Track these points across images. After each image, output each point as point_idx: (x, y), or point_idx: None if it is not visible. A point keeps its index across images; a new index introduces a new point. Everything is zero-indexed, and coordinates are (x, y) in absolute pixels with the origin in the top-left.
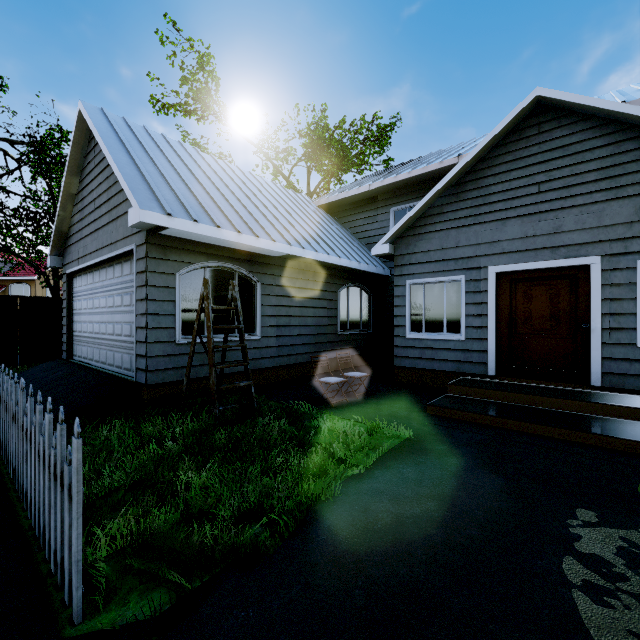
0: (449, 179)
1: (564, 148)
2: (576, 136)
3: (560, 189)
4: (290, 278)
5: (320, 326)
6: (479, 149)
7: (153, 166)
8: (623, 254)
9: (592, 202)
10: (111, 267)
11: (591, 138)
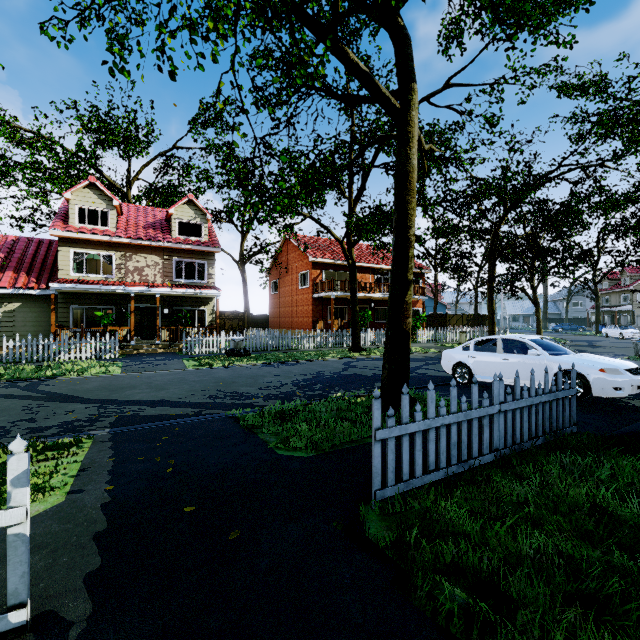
0: None
1: None
2: None
3: None
4: None
5: None
6: None
7: None
8: None
9: None
10: None
11: None
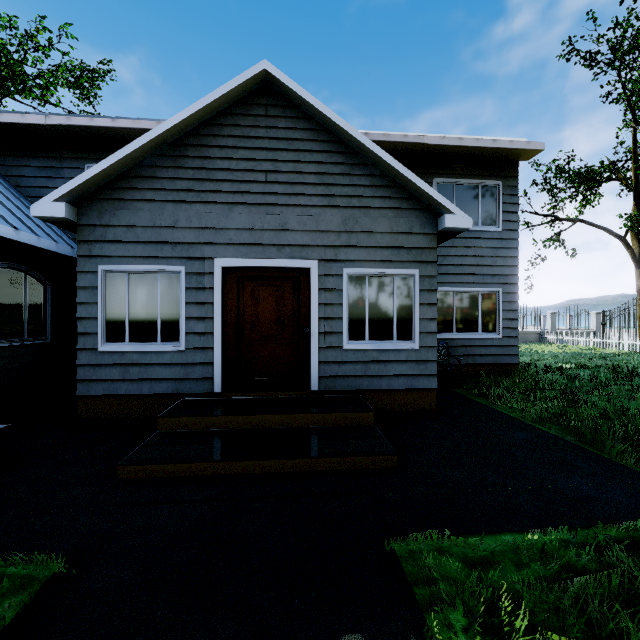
0: (164, 131)
1: (289, 141)
2: (299, 133)
3: (285, 184)
4: None
5: None
6: (203, 105)
7: None
8: (334, 261)
9: (312, 205)
10: None
11: (311, 140)
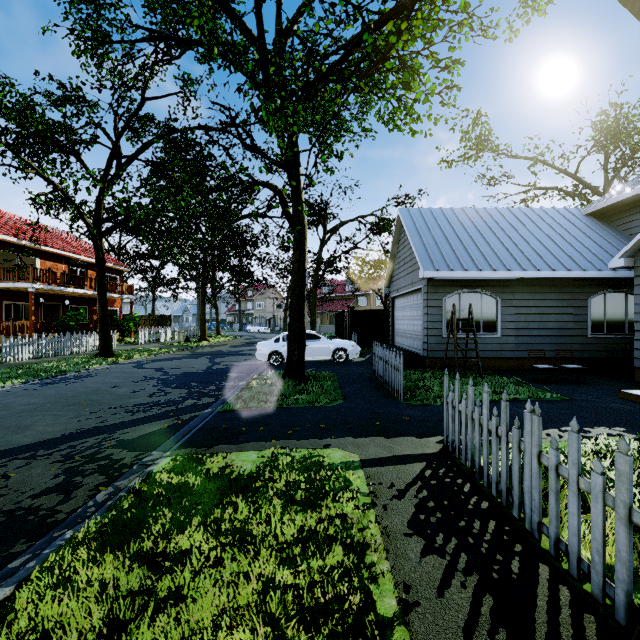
0: None
1: None
2: None
3: None
4: (529, 293)
5: (564, 329)
6: None
7: (432, 238)
8: None
9: None
10: (412, 295)
11: None
